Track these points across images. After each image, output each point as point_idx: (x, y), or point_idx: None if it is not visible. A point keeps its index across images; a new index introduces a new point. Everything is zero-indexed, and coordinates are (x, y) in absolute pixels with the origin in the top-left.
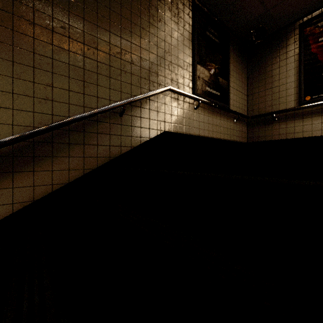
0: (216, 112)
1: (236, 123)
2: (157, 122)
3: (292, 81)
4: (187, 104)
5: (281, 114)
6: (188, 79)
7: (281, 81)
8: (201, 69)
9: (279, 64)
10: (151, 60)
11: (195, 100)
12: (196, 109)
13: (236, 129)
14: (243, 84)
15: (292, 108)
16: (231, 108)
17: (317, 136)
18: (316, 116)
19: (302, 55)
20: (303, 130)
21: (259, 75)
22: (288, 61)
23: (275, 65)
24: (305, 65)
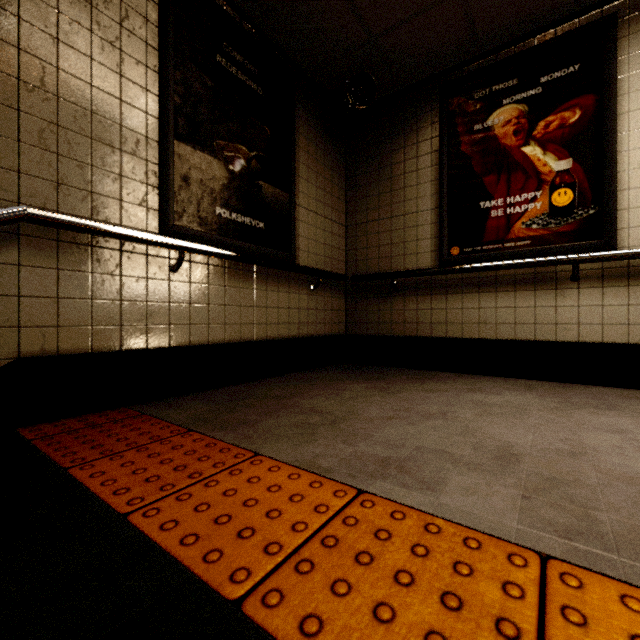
0: (253, 271)
1: (316, 292)
2: None
3: (428, 207)
4: (138, 257)
5: (408, 279)
6: (143, 183)
7: (409, 204)
8: (195, 158)
9: (404, 167)
10: None
11: (163, 247)
12: (175, 271)
13: (316, 308)
14: (336, 199)
15: (426, 270)
16: (301, 259)
17: (471, 335)
18: (469, 292)
19: (444, 155)
20: (447, 319)
21: (368, 185)
22: (421, 163)
23: (398, 167)
24: (450, 177)
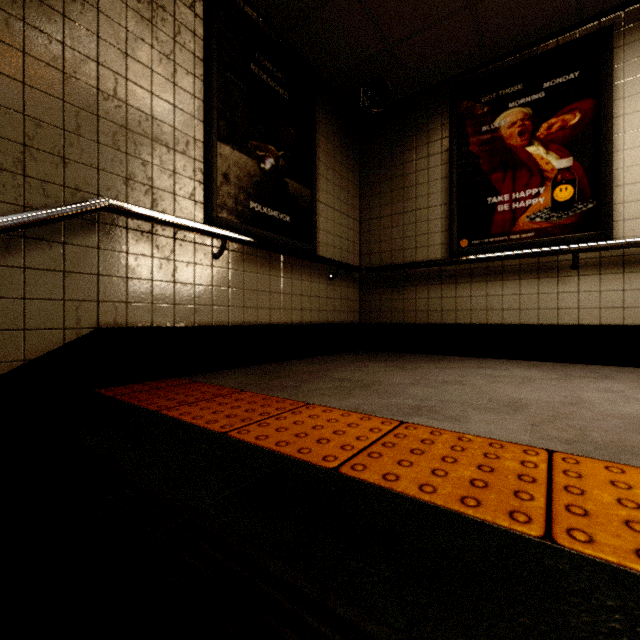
0: (280, 261)
1: (334, 282)
2: (62, 305)
3: (438, 203)
4: (188, 245)
5: (419, 270)
6: (191, 179)
7: (420, 200)
8: (233, 157)
9: (416, 166)
10: (35, 111)
11: (210, 236)
12: (217, 258)
13: (334, 297)
14: (351, 196)
15: (437, 261)
16: (321, 251)
17: (479, 321)
18: (477, 281)
19: (454, 155)
20: (457, 307)
21: (382, 183)
22: (431, 161)
23: (410, 166)
24: (459, 175)
